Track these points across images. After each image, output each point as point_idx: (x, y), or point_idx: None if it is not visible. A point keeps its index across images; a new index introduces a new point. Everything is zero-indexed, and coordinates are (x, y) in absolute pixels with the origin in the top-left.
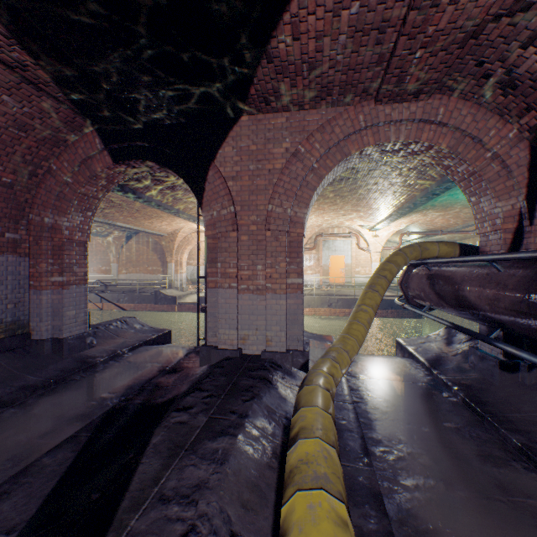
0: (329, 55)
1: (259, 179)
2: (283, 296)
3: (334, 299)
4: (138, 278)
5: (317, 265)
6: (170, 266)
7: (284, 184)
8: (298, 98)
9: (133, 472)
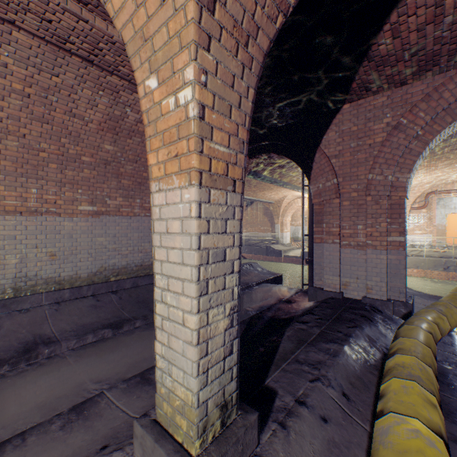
0: (432, 36)
1: (359, 154)
2: (383, 252)
3: (452, 261)
4: (254, 235)
5: (428, 225)
6: (277, 226)
7: (384, 154)
8: (399, 78)
9: (278, 345)
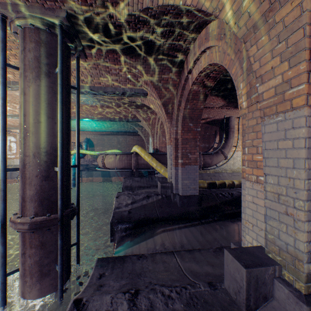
0: None
1: None
2: None
3: None
4: None
5: None
6: None
7: None
8: None
9: None
